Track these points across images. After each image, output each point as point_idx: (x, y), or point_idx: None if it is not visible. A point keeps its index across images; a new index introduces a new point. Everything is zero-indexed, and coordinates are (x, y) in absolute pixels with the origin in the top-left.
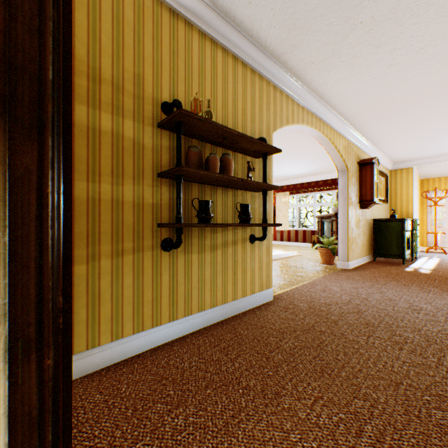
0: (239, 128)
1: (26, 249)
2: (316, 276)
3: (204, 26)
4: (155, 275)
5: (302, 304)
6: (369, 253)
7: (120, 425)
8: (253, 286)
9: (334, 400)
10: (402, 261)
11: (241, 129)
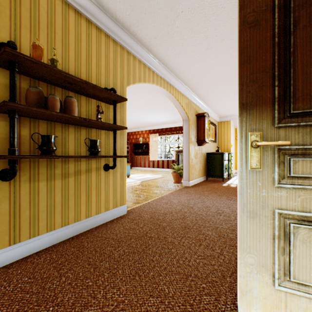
0: (93, 79)
1: None
2: (166, 193)
3: None
4: None
5: (147, 215)
6: (204, 175)
7: None
8: (107, 205)
9: (133, 302)
10: (222, 179)
11: (95, 79)
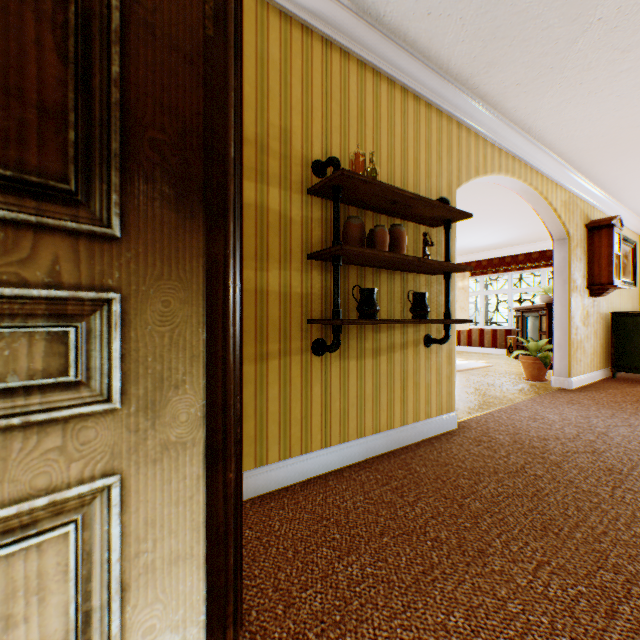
0: (409, 187)
1: (214, 348)
2: (518, 398)
3: (365, 54)
4: (304, 386)
5: (502, 436)
6: (604, 366)
7: (281, 567)
8: (428, 408)
9: (568, 568)
10: None
11: (412, 188)
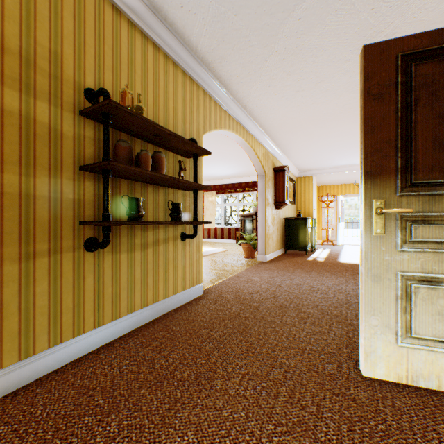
0: (170, 127)
1: None
2: (240, 269)
3: (135, 17)
4: (76, 279)
5: (229, 295)
6: (282, 247)
7: None
8: (184, 283)
9: (258, 373)
10: (306, 252)
11: (172, 128)
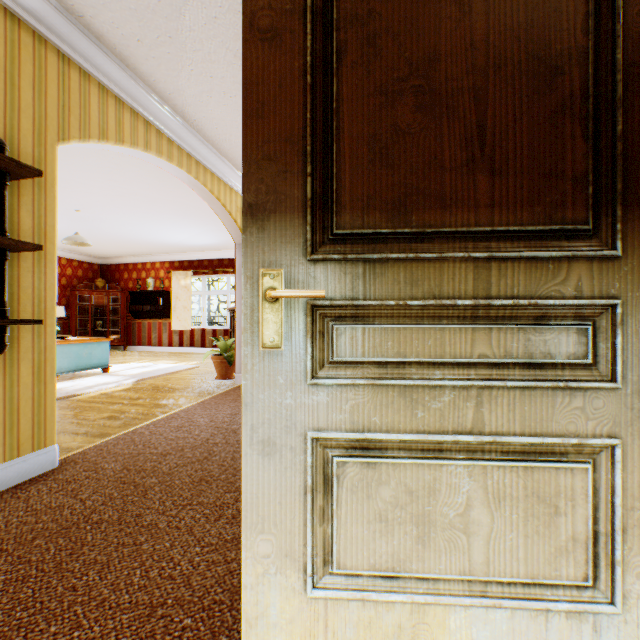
0: None
1: None
2: (189, 403)
3: None
4: None
5: (115, 464)
6: None
7: None
8: None
9: None
10: None
11: None
